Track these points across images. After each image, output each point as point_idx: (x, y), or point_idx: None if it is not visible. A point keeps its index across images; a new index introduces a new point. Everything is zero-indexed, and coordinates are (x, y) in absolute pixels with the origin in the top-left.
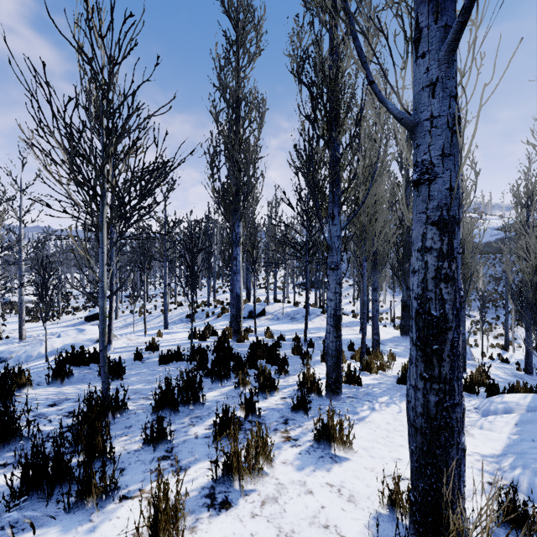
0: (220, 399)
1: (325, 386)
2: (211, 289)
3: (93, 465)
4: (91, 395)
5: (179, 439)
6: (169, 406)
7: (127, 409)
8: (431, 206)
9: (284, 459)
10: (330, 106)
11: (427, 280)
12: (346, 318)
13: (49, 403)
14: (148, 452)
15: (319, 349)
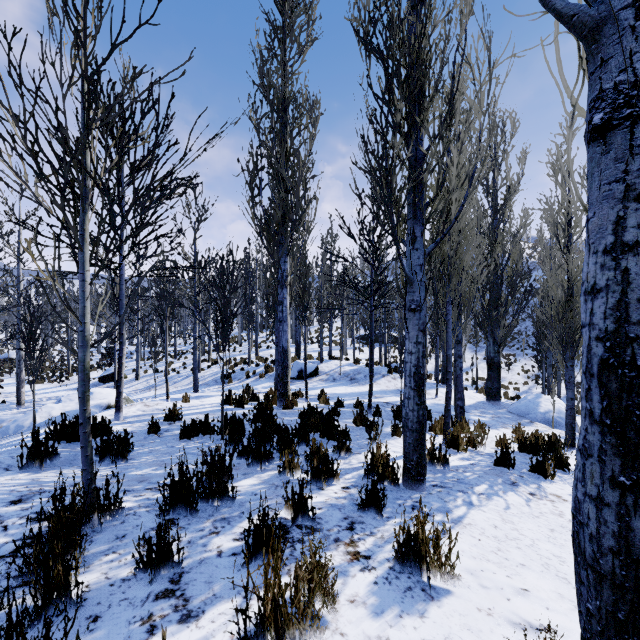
0: (258, 491)
1: (403, 471)
2: (252, 343)
3: (48, 610)
4: (62, 492)
5: (193, 558)
6: (183, 503)
7: (121, 509)
8: (637, 166)
9: (353, 594)
10: (412, 80)
11: (628, 304)
12: None
13: (12, 498)
14: (142, 583)
15: (387, 418)
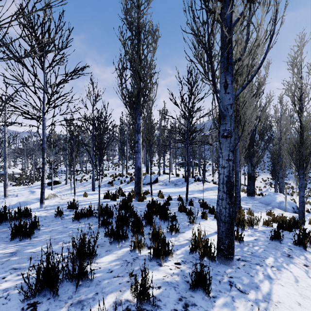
0: (113, 267)
1: (217, 250)
2: (124, 166)
3: None
4: None
5: None
6: (48, 286)
7: None
8: None
9: None
10: None
11: None
12: (210, 184)
13: None
14: None
15: (197, 207)
